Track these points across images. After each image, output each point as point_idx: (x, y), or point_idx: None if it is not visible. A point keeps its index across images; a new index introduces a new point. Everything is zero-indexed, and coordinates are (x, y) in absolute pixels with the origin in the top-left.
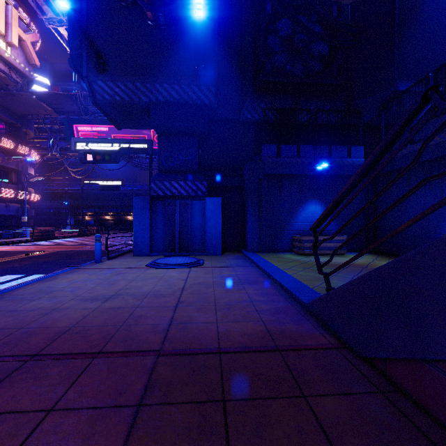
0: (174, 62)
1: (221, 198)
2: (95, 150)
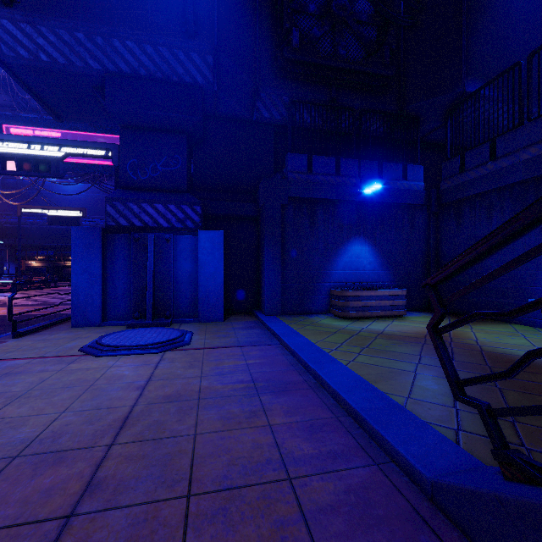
0: (145, 6)
1: (225, 234)
2: (22, 154)
